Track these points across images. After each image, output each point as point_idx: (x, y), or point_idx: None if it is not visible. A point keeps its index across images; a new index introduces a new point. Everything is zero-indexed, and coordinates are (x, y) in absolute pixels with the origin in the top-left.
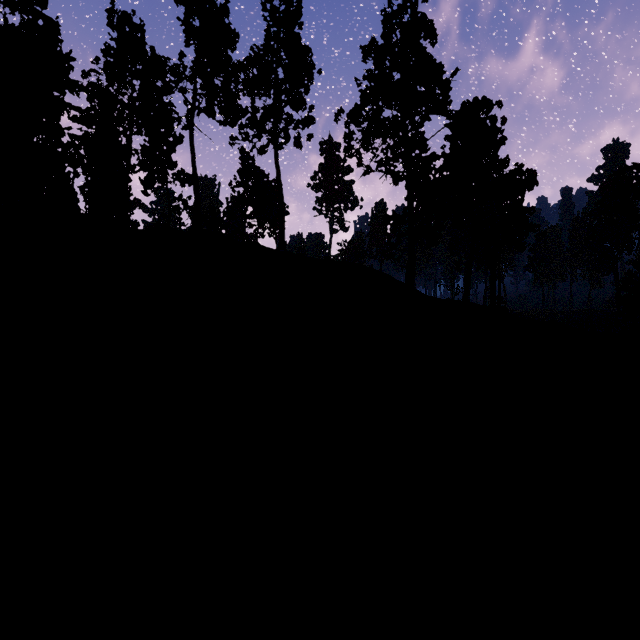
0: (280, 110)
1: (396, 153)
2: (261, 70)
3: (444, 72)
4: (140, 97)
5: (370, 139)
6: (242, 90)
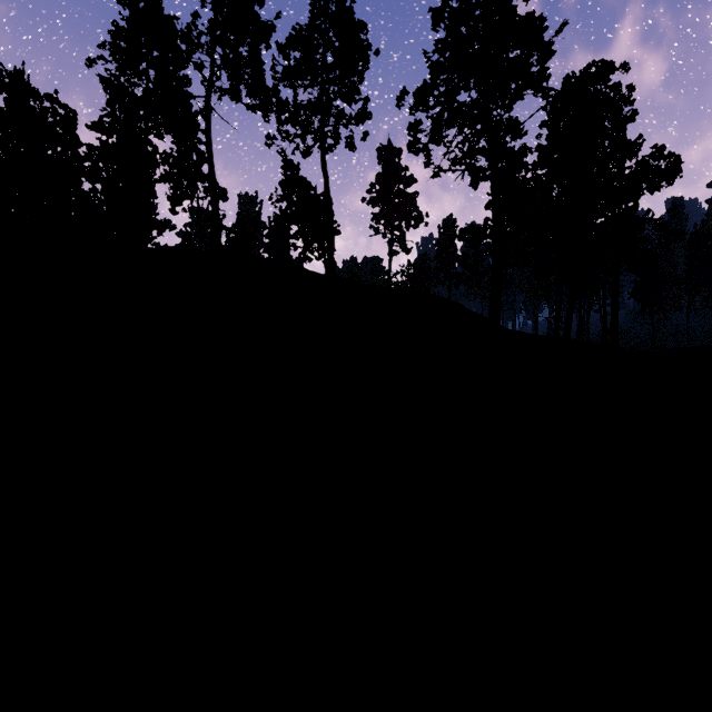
0: (328, 103)
1: (475, 148)
2: (304, 51)
3: (546, 28)
4: (155, 87)
5: (442, 129)
6: (282, 80)
